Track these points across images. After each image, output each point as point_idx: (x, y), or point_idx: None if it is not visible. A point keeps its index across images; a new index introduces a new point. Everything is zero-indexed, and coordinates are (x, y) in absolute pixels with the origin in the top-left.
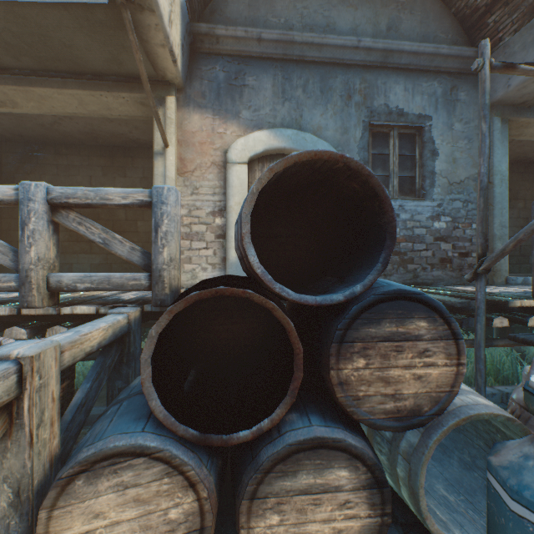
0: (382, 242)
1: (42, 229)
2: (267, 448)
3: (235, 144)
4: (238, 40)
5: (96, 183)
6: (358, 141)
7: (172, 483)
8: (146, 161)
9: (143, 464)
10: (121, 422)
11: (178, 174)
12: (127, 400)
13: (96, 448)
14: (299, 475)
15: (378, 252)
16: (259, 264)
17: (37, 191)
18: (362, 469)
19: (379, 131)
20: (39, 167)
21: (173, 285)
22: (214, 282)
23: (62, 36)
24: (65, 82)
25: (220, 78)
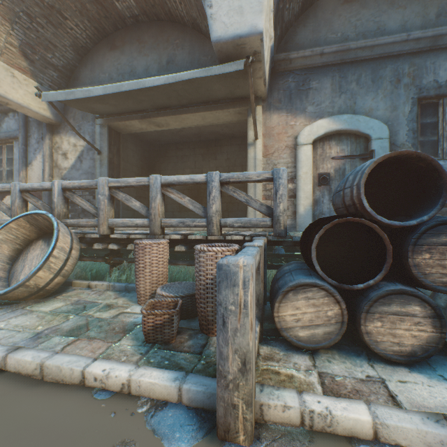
0: (440, 194)
1: (217, 195)
2: (373, 292)
3: (303, 131)
4: (305, 58)
5: (198, 165)
6: (406, 115)
7: (328, 300)
8: (229, 147)
9: (316, 290)
10: (299, 276)
11: (262, 156)
12: (292, 271)
13: (295, 282)
14: (391, 305)
15: (437, 199)
16: (368, 206)
17: (216, 176)
18: (428, 308)
19: (427, 103)
20: (167, 158)
21: (285, 225)
22: (338, 217)
23: (207, 86)
24: (197, 108)
25: (291, 87)
